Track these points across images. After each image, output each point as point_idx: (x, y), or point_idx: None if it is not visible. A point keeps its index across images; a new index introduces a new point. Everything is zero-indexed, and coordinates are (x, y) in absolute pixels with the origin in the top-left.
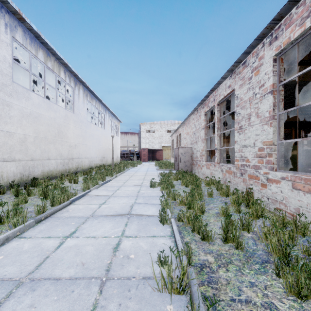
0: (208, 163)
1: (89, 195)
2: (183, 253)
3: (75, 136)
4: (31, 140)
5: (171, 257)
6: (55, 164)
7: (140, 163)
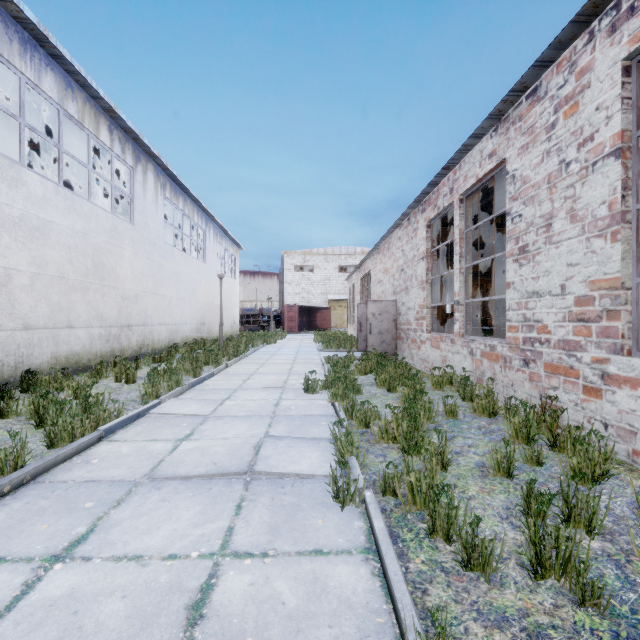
0: (436, 336)
1: (154, 414)
2: None
3: (136, 276)
4: (23, 281)
5: None
6: (86, 338)
7: (282, 336)
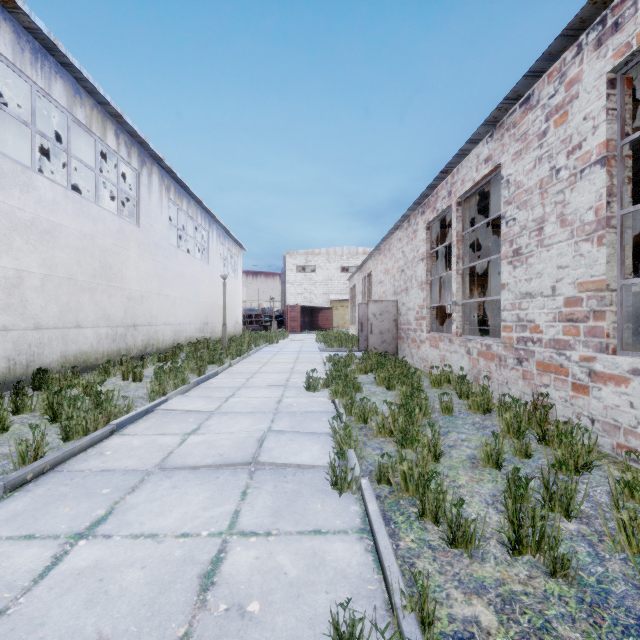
0: (435, 335)
1: (162, 410)
2: (409, 608)
3: (141, 277)
4: (35, 282)
5: (377, 639)
6: (93, 338)
7: (284, 336)
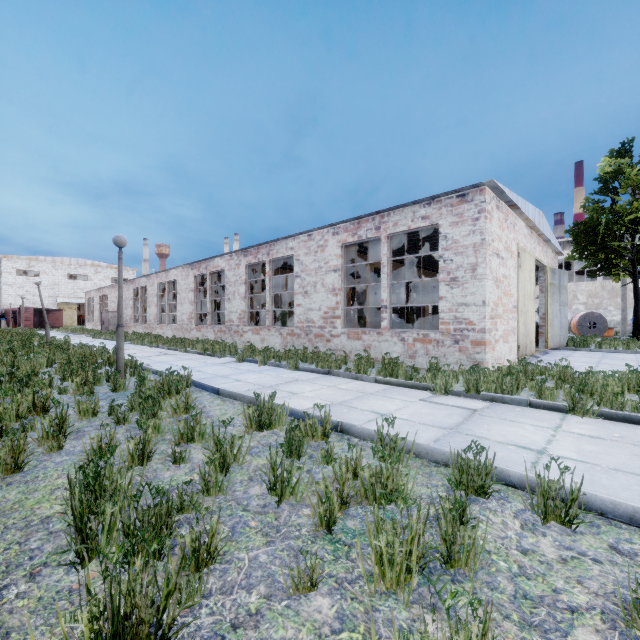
0: (136, 324)
1: None
2: None
3: None
4: None
5: None
6: None
7: None
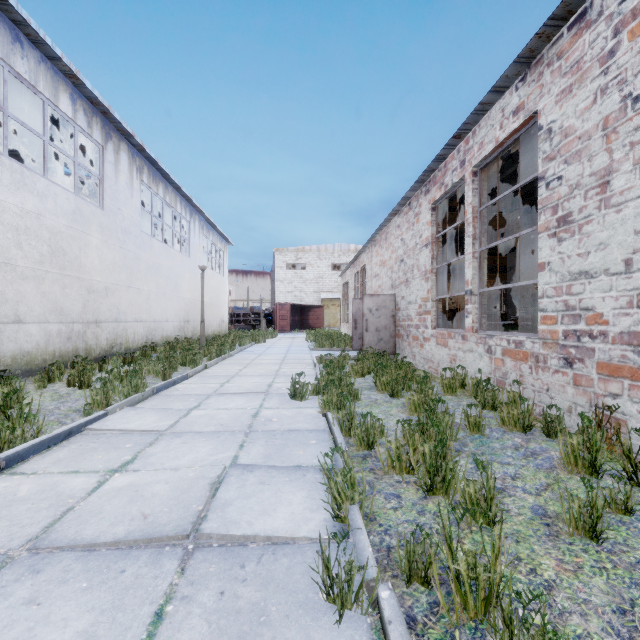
0: (443, 332)
1: (94, 430)
2: None
3: (106, 267)
4: None
5: None
6: (40, 335)
7: (272, 335)
